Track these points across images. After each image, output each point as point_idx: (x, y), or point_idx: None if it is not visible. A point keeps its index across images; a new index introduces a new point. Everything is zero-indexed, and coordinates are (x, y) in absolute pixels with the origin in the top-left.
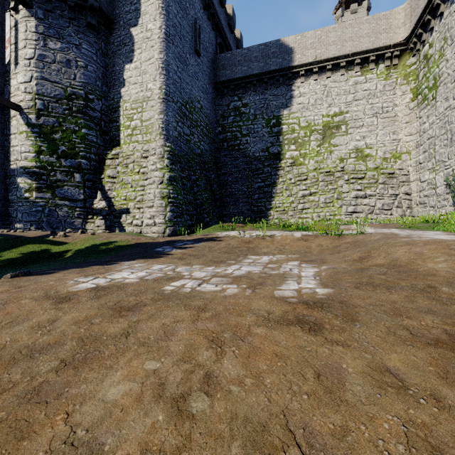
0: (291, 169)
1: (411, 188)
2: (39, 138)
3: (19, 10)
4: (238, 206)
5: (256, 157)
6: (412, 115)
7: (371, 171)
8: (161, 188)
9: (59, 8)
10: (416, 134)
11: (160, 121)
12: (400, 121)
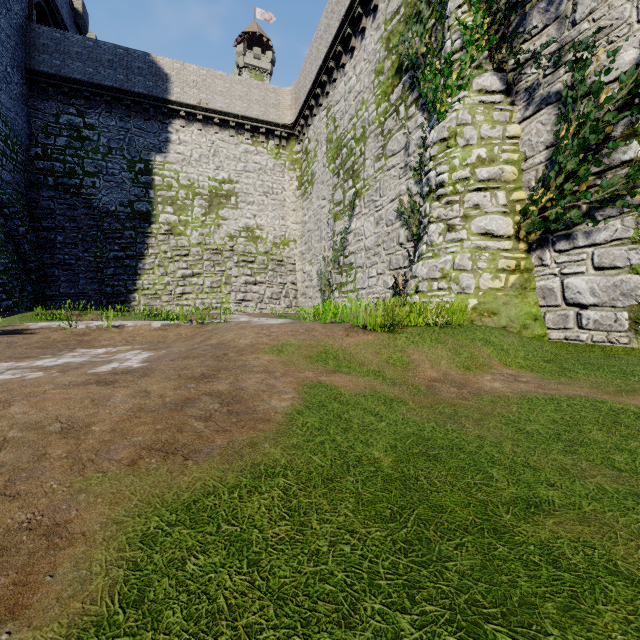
0: (168, 239)
1: (297, 278)
2: None
3: None
4: (77, 284)
5: (111, 212)
6: (298, 204)
7: (261, 256)
8: None
9: None
10: (301, 224)
11: None
12: (288, 207)
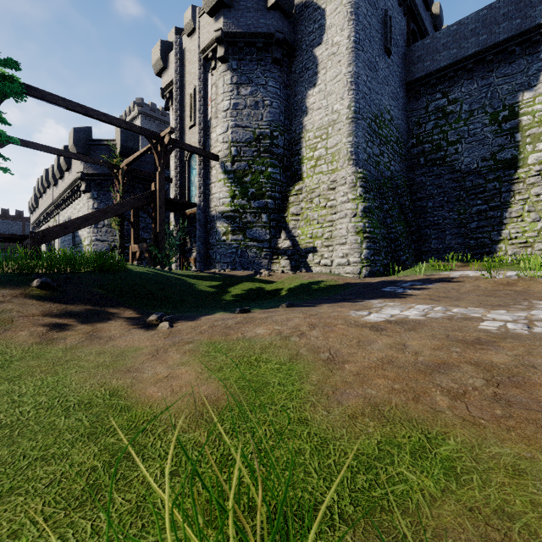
0: (539, 180)
1: None
2: (233, 184)
3: (218, 68)
4: (443, 240)
5: (472, 170)
6: None
7: None
8: (354, 222)
9: (249, 53)
10: None
11: (348, 144)
12: None
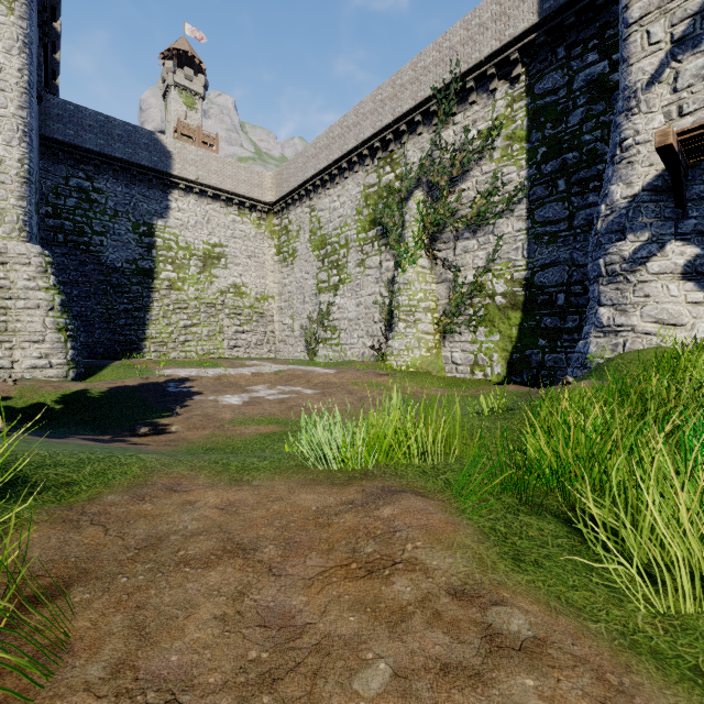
0: (169, 293)
1: (275, 328)
2: None
3: None
4: (94, 333)
5: (118, 268)
6: (276, 267)
7: (248, 309)
8: (53, 317)
9: None
10: (279, 284)
11: (20, 210)
12: (268, 268)
